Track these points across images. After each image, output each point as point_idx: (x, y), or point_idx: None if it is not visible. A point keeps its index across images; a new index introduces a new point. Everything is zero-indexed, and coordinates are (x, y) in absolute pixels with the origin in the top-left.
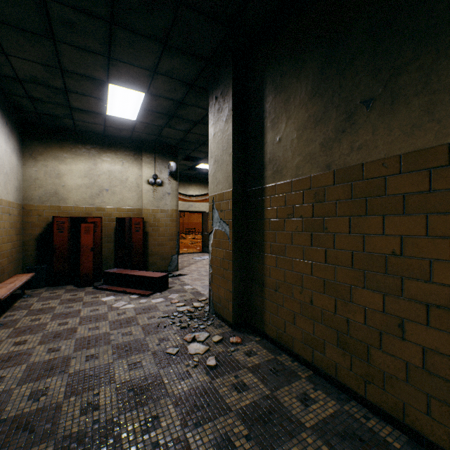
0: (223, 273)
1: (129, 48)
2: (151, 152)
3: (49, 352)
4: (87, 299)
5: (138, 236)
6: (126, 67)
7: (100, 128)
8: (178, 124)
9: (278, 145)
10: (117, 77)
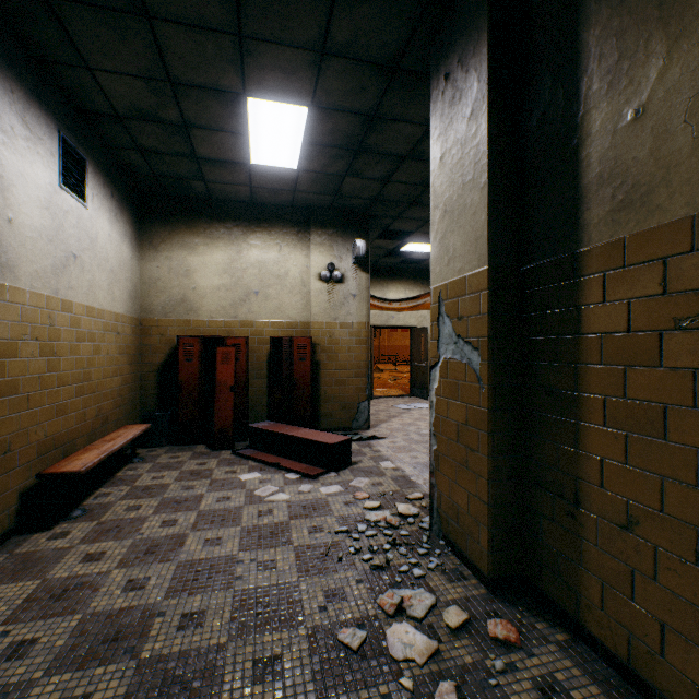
0: (463, 457)
1: (272, 3)
2: (324, 227)
3: (126, 590)
4: (218, 473)
5: (304, 368)
6: (272, 53)
7: (245, 191)
8: (369, 166)
9: (634, 128)
10: (259, 80)
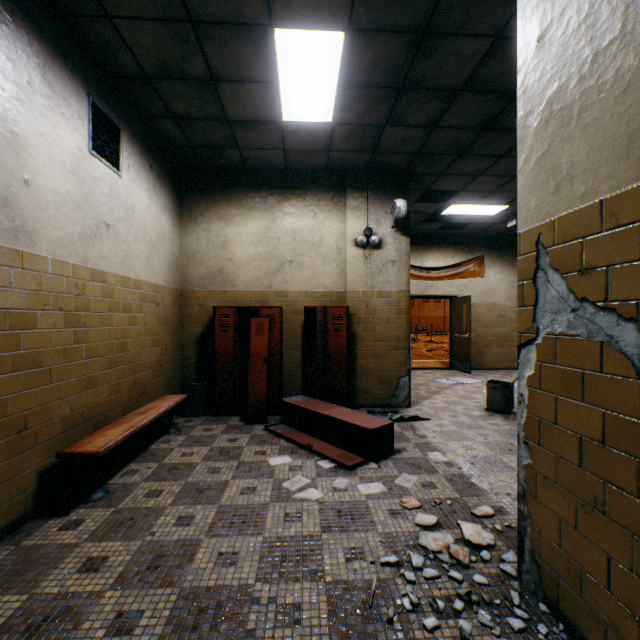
0: (595, 494)
1: None
2: (361, 189)
3: (111, 631)
4: (247, 454)
5: (339, 340)
6: None
7: (278, 157)
8: (414, 108)
9: None
10: (286, 0)
